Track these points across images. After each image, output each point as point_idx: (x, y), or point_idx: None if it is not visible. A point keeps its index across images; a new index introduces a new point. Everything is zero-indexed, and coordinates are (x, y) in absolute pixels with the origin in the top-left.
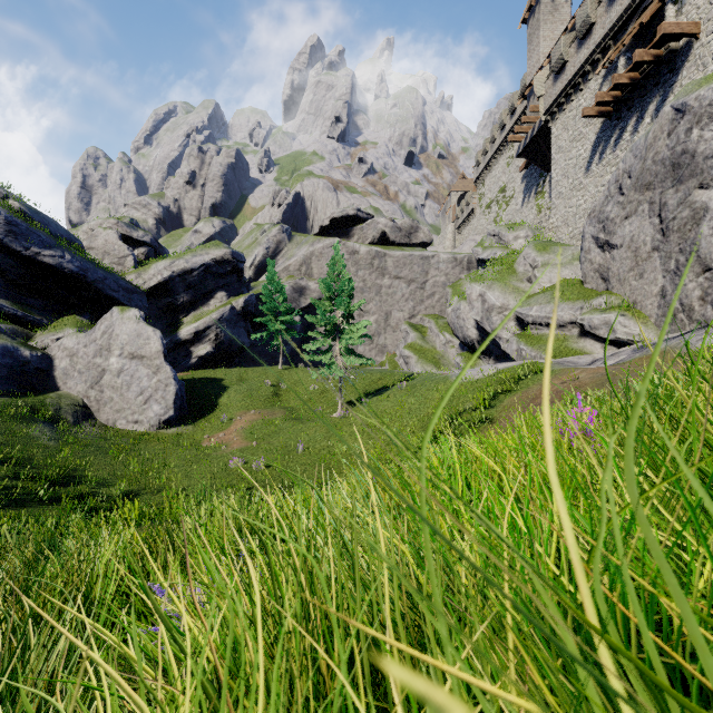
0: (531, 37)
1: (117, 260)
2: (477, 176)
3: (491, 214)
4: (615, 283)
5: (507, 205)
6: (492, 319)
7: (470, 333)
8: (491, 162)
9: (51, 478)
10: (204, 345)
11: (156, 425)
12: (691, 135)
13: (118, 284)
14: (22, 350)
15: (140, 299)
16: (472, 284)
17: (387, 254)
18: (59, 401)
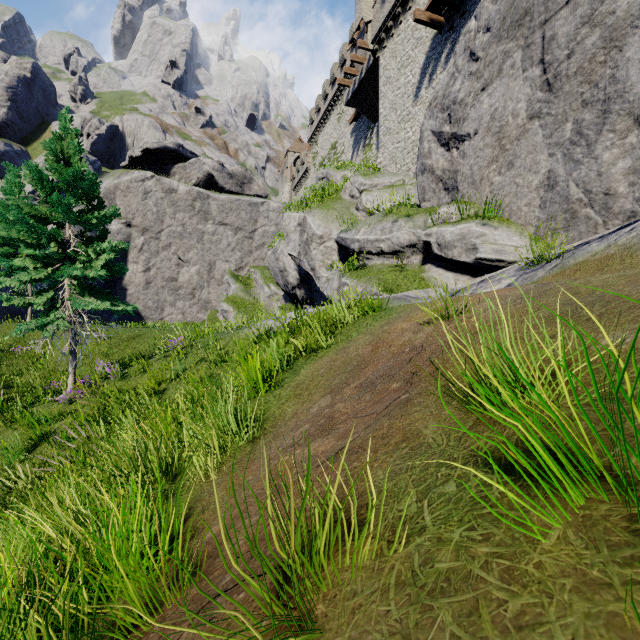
0: None
1: None
2: (311, 134)
3: None
4: (467, 189)
5: (338, 161)
6: (312, 253)
7: (291, 279)
8: (324, 118)
9: None
10: None
11: None
12: None
13: None
14: None
15: None
16: (290, 212)
17: (210, 196)
18: None
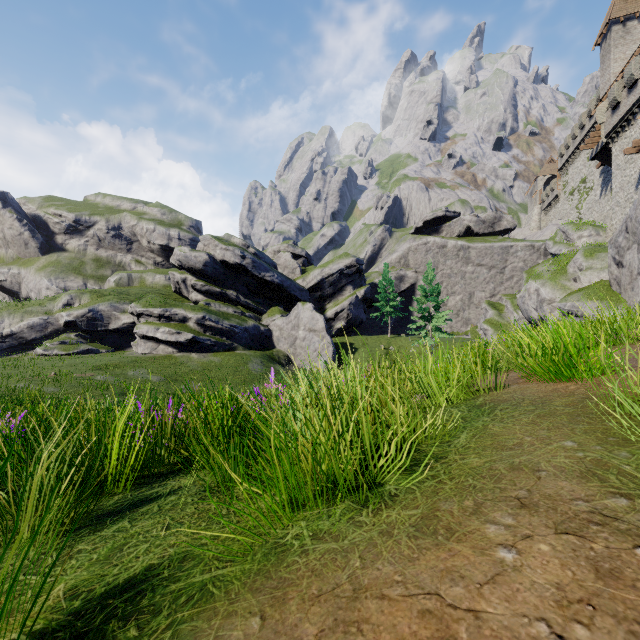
0: (604, 58)
1: (291, 271)
2: (560, 166)
3: (574, 201)
4: (622, 290)
5: (587, 195)
6: (544, 308)
7: (533, 315)
8: (573, 155)
9: None
10: (340, 321)
11: (323, 368)
12: None
13: (296, 287)
14: (261, 327)
15: (306, 294)
16: (531, 281)
17: (470, 247)
18: (278, 353)
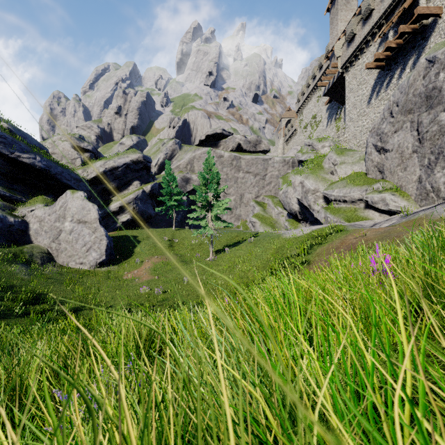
0: (333, 20)
1: (70, 160)
2: (298, 108)
3: (307, 132)
4: (388, 174)
5: (317, 126)
6: (308, 197)
7: (294, 207)
8: (307, 99)
9: (24, 300)
10: (125, 215)
11: (94, 265)
12: (438, 77)
13: (71, 176)
14: (9, 217)
15: (85, 185)
16: (296, 176)
17: (241, 157)
18: (32, 250)
